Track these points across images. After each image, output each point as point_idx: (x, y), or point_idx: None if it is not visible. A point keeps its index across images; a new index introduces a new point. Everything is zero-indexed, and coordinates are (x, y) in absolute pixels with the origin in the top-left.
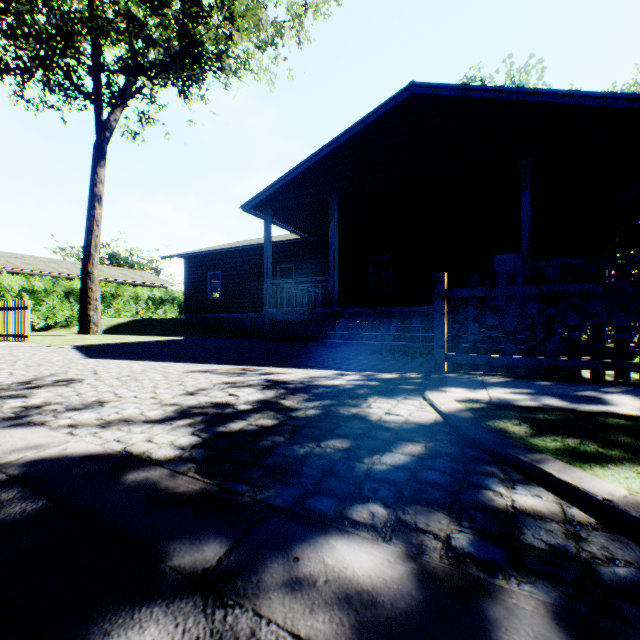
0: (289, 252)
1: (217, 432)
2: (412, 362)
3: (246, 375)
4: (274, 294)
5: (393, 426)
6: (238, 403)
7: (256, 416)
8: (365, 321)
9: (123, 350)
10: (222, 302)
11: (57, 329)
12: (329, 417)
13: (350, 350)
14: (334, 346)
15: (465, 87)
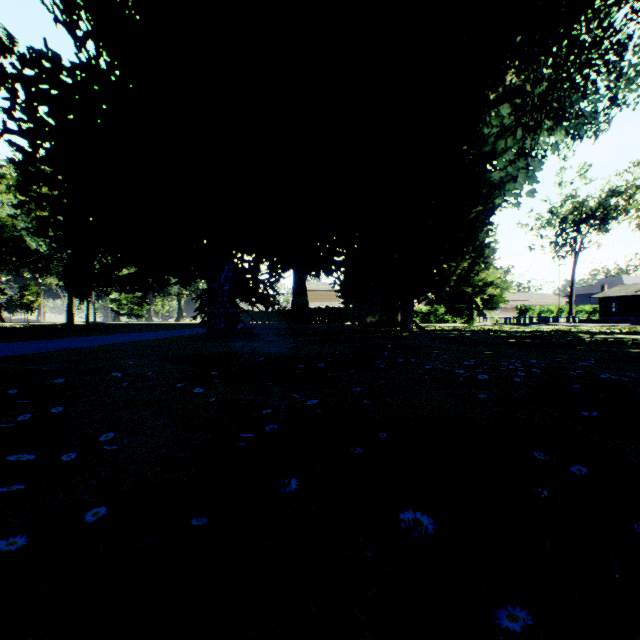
0: None
1: None
2: None
3: None
4: None
5: None
6: None
7: None
8: None
9: None
10: (618, 313)
11: None
12: None
13: None
14: None
15: None
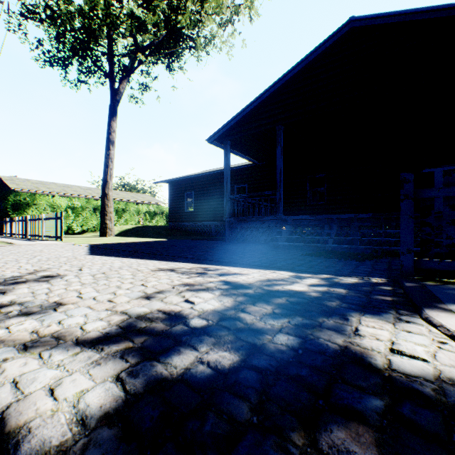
0: (243, 175)
1: (151, 376)
2: (362, 264)
3: (206, 275)
4: (232, 206)
5: (430, 390)
6: (191, 315)
7: (209, 342)
8: (301, 228)
9: (119, 248)
10: (194, 214)
11: (88, 233)
12: (309, 353)
13: (296, 251)
14: (281, 247)
15: (405, 12)
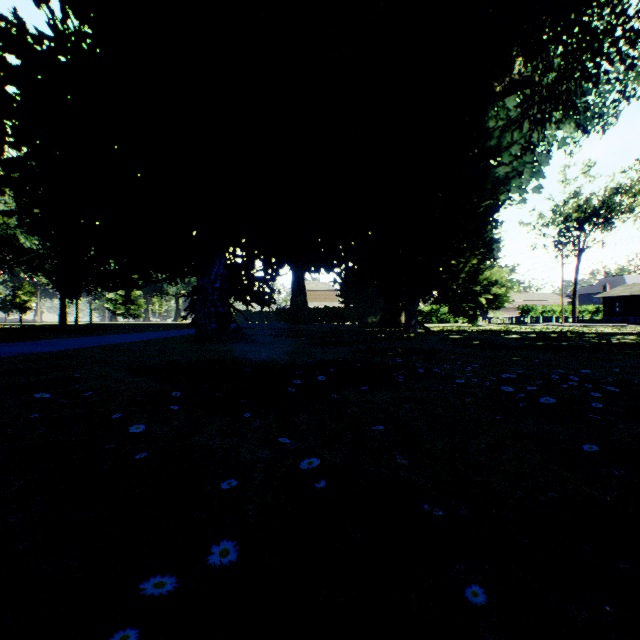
0: None
1: None
2: None
3: None
4: None
5: None
6: None
7: None
8: None
9: None
10: (622, 313)
11: None
12: None
13: None
14: None
15: None
